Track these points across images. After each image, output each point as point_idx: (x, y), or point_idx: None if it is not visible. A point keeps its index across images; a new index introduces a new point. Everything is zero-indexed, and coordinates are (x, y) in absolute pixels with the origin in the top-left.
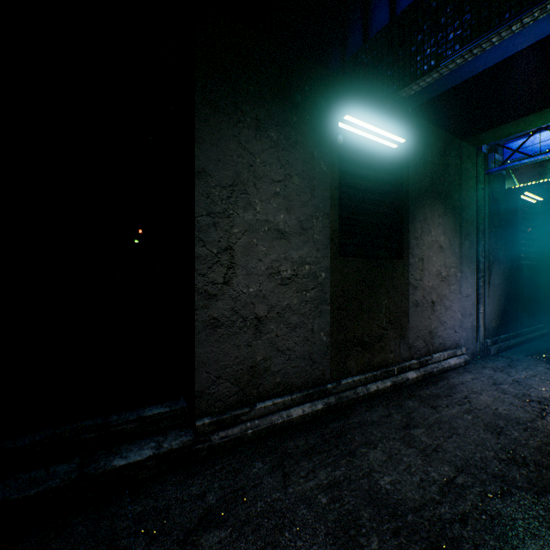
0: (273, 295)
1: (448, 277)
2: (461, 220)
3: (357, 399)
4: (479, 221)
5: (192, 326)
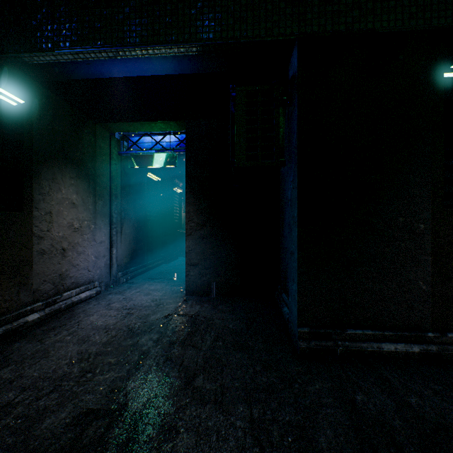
0: None
1: (82, 228)
2: (96, 184)
3: None
4: (113, 187)
5: None
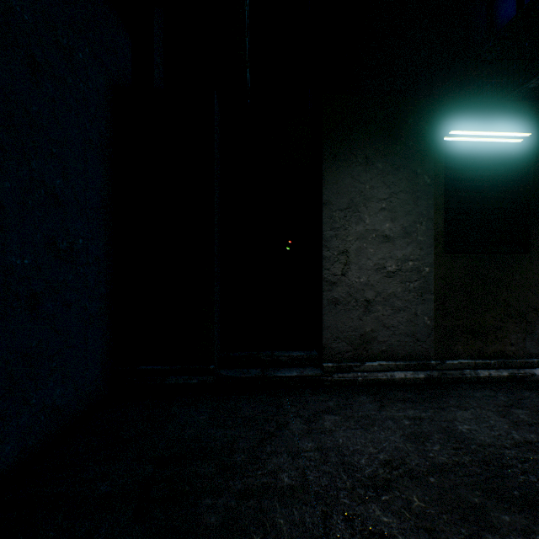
0: (379, 284)
1: None
2: None
3: (462, 379)
4: None
5: (320, 302)
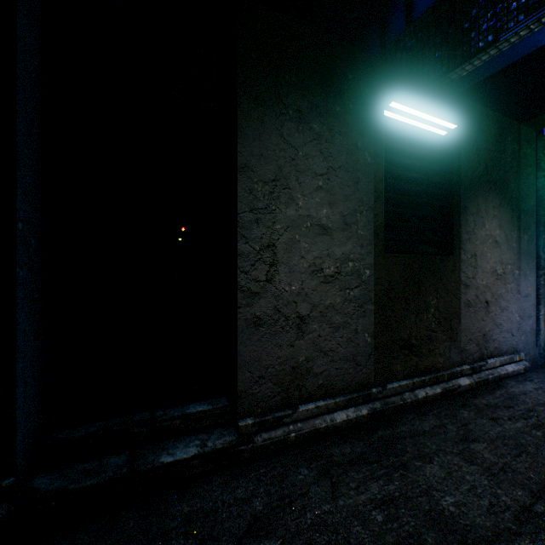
0: (316, 293)
1: (504, 274)
2: (519, 211)
3: (404, 405)
4: (540, 212)
5: (234, 324)
